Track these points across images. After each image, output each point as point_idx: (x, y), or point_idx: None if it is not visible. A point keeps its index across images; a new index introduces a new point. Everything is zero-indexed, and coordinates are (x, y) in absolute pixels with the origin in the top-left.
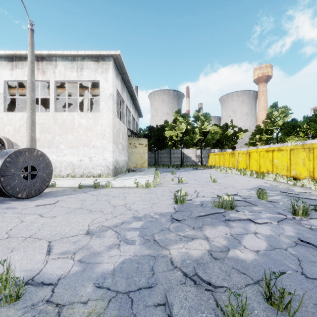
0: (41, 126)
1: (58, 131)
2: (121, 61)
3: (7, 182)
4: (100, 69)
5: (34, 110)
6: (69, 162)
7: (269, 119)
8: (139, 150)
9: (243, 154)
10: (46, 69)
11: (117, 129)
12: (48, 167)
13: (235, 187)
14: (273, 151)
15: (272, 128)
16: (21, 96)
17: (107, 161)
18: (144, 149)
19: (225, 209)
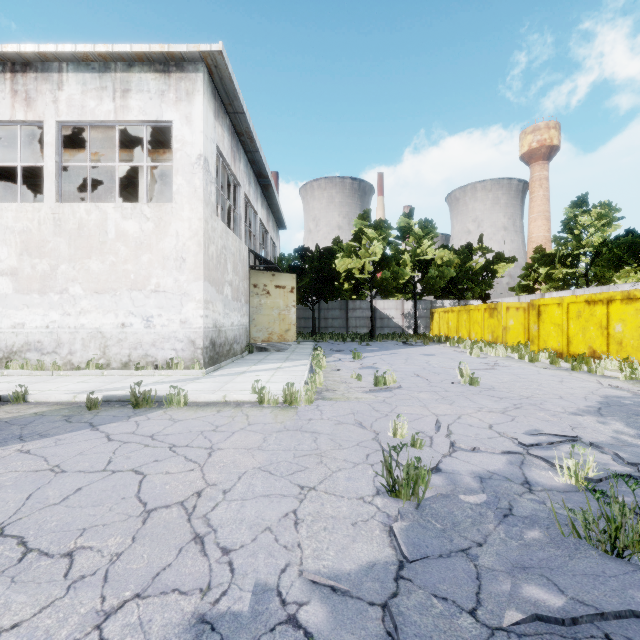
0: (22, 238)
1: (66, 251)
2: (226, 74)
3: None
4: (172, 93)
5: None
6: (93, 330)
7: (568, 233)
8: (276, 302)
9: (518, 311)
10: (36, 92)
11: (218, 248)
12: None
13: (542, 403)
14: (610, 302)
15: (576, 252)
16: (3, 176)
17: (191, 326)
18: (288, 299)
19: (630, 554)
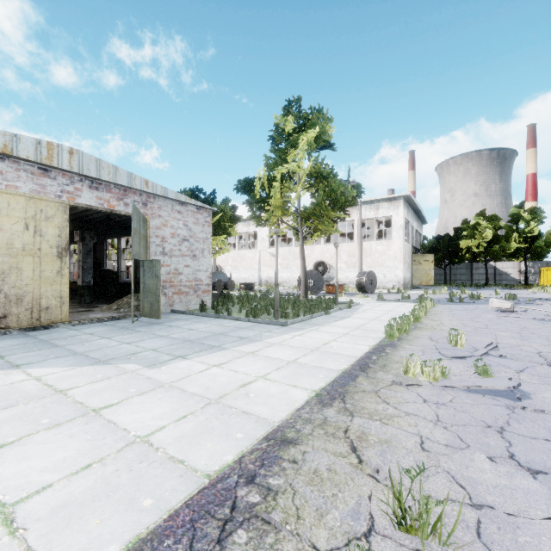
0: (348, 253)
1: None
2: (409, 196)
3: (366, 285)
4: (392, 207)
5: (362, 248)
6: None
7: None
8: (424, 267)
9: None
10: (352, 212)
11: (404, 251)
12: (375, 280)
13: None
14: None
15: None
16: None
17: (398, 277)
18: (430, 266)
19: (474, 298)
